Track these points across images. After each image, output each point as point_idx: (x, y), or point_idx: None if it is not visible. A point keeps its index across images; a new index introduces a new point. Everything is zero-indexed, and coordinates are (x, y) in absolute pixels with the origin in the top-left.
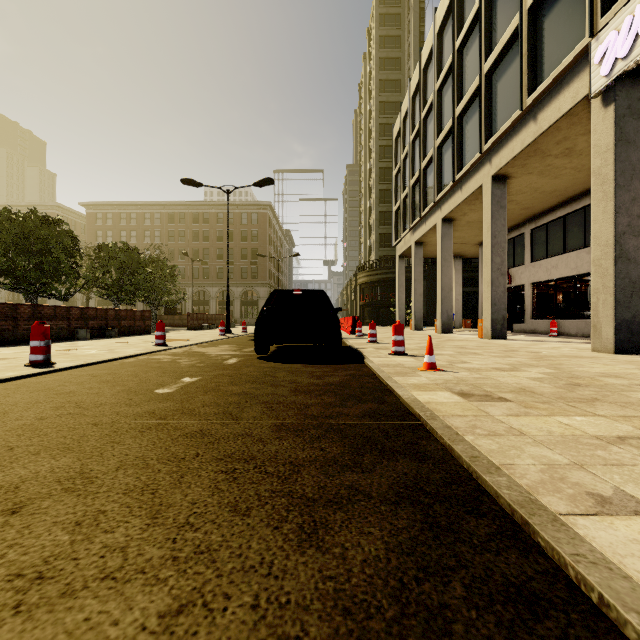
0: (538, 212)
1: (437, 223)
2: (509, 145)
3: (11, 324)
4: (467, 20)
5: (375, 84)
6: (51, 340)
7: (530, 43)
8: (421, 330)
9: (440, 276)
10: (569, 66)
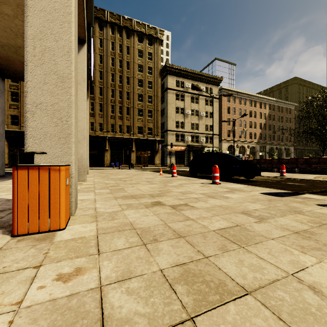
0: None
1: None
2: None
3: None
4: None
5: None
6: None
7: None
8: None
9: None
10: (88, 9)
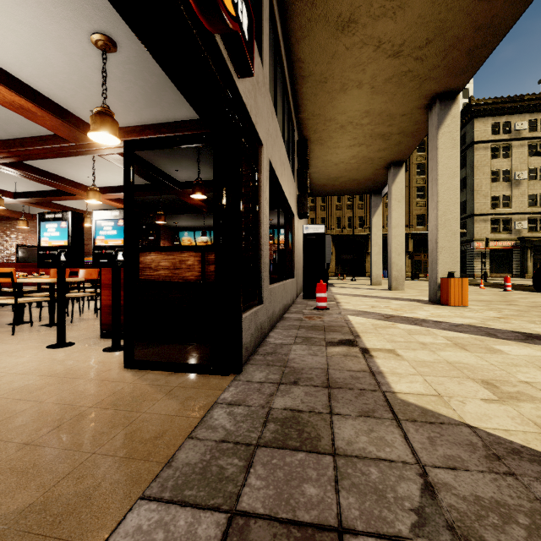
0: (297, 6)
1: None
2: None
3: None
4: None
5: None
6: None
7: None
8: None
9: None
10: None
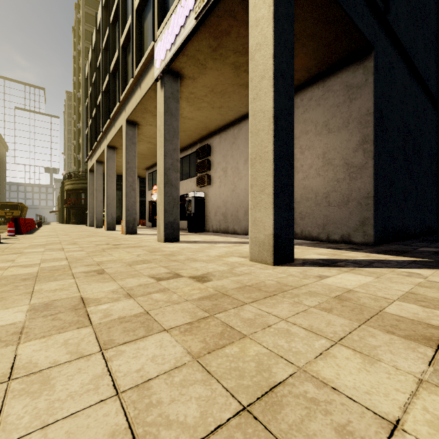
0: None
1: (105, 148)
2: (132, 101)
3: None
4: (115, 3)
5: (81, 31)
6: None
7: (138, 34)
8: (102, 228)
9: (106, 188)
10: (150, 57)
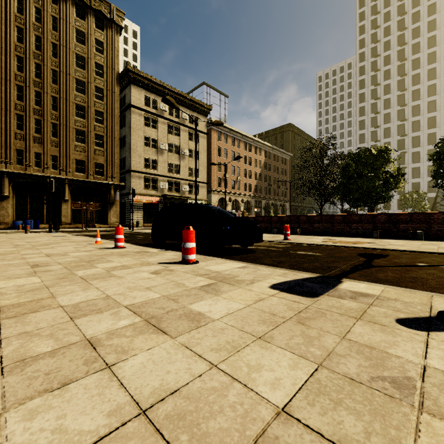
0: None
1: None
2: None
3: (330, 225)
4: None
5: None
6: (357, 236)
7: None
8: None
9: None
10: None
